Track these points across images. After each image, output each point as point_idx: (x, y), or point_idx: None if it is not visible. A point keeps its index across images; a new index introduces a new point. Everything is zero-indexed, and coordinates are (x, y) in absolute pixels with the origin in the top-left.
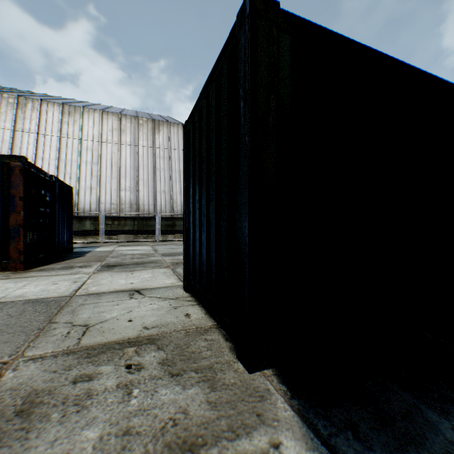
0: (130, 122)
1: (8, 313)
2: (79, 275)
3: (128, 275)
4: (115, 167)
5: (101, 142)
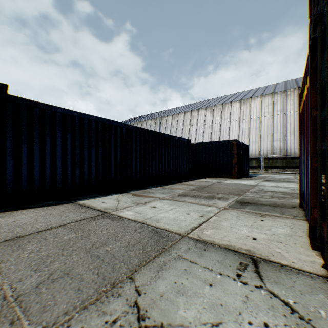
0: (280, 96)
1: (242, 185)
2: (255, 181)
3: (275, 183)
4: (269, 127)
5: (260, 115)
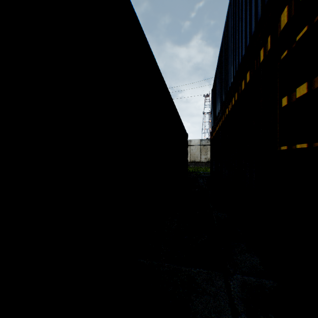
0: None
1: None
2: None
3: None
4: None
5: None
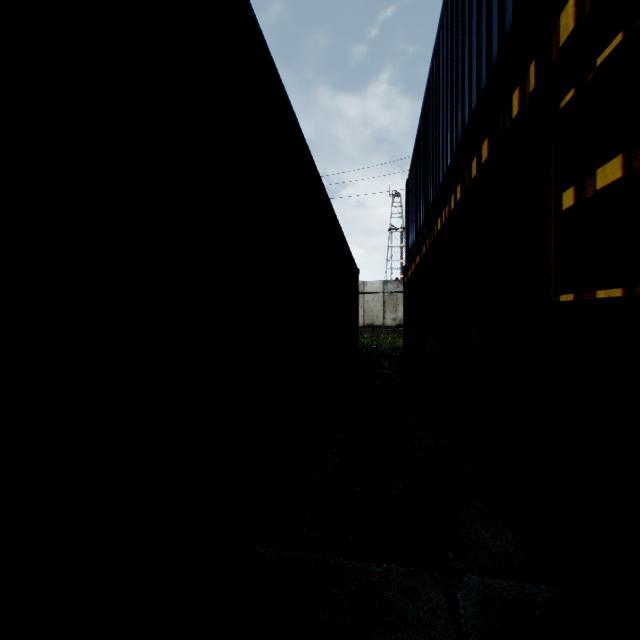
0: None
1: None
2: None
3: None
4: None
5: None
